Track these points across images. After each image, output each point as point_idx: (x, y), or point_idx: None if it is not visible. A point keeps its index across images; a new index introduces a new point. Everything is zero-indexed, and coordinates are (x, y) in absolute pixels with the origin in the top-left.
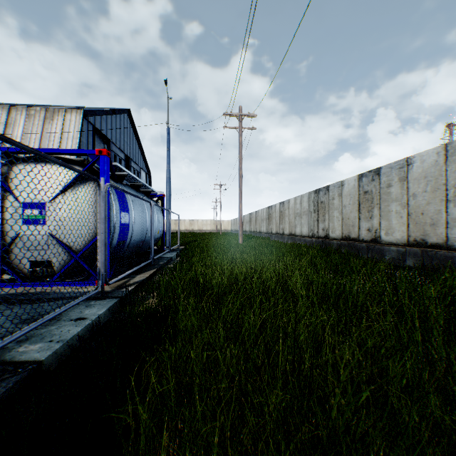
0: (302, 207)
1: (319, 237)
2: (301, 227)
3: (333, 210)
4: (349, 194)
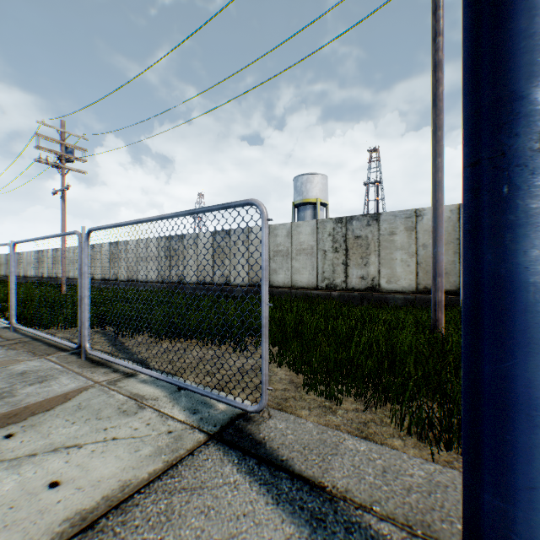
0: (32, 259)
1: (40, 277)
2: (32, 271)
3: (46, 263)
4: (51, 257)
